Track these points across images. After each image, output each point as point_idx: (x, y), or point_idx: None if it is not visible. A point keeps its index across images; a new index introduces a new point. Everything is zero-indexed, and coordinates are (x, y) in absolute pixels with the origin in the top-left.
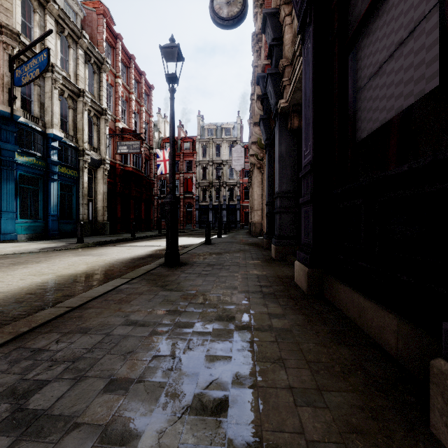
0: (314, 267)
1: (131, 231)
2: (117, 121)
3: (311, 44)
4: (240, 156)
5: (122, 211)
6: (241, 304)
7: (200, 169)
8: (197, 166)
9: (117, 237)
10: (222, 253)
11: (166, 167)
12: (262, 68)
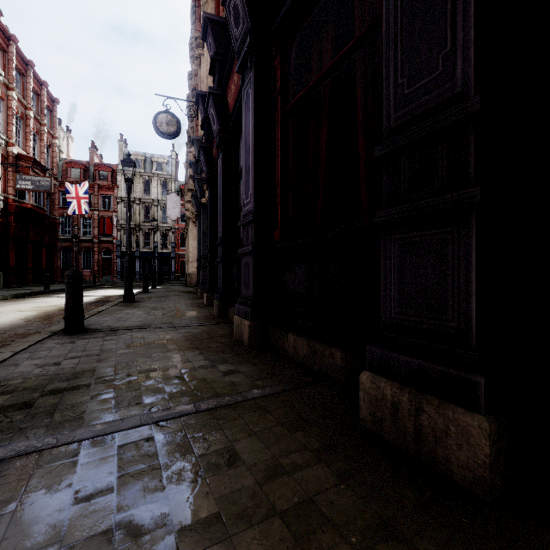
0: (210, 294)
1: (28, 284)
2: (11, 145)
3: (209, 197)
4: (175, 205)
5: (15, 259)
6: (177, 308)
7: (123, 207)
8: (119, 204)
9: (26, 290)
10: (162, 296)
11: (80, 206)
12: (194, 155)
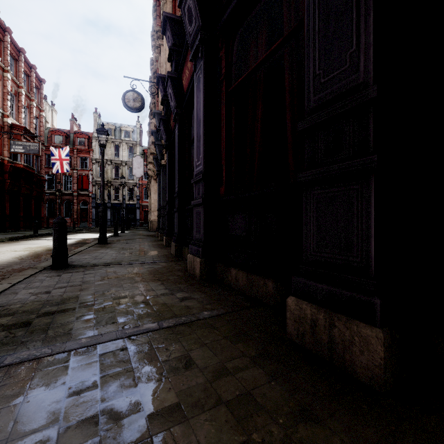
0: (168, 237)
1: (20, 229)
2: (6, 116)
3: (167, 159)
4: (140, 165)
5: (10, 209)
6: (142, 248)
7: (97, 167)
8: (94, 164)
9: (18, 234)
10: (129, 239)
11: (62, 166)
12: (155, 126)
